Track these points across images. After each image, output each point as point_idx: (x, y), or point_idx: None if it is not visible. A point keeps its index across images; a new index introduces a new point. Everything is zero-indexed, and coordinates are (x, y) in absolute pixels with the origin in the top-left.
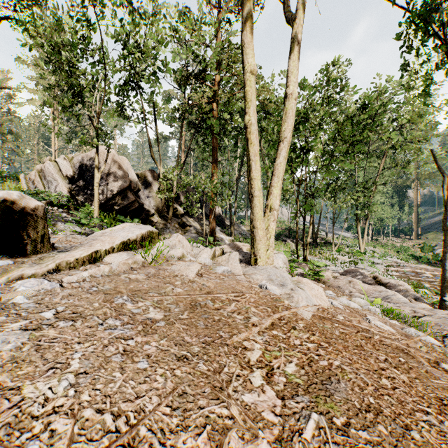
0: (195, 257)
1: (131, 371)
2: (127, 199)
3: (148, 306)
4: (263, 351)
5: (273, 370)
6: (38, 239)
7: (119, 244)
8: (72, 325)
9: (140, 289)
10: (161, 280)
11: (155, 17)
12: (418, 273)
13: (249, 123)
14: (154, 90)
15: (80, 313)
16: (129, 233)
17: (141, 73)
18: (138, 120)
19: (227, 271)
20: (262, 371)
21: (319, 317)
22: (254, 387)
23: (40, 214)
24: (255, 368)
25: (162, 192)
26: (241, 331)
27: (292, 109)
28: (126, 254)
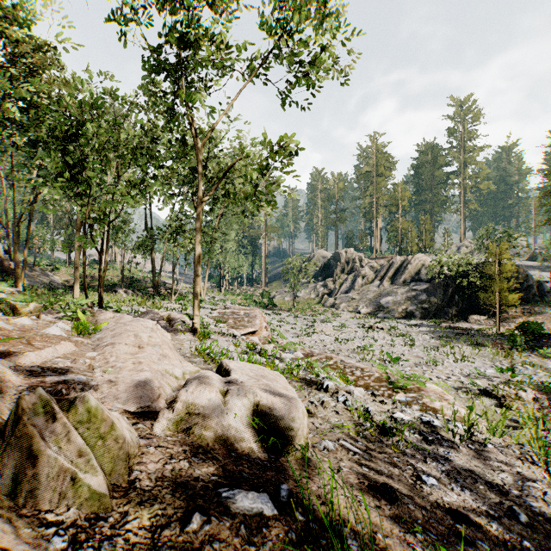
0: None
1: None
2: None
3: None
4: None
5: None
6: None
7: None
8: None
9: None
10: None
11: None
12: (236, 313)
13: None
14: None
15: None
16: None
17: None
18: None
19: None
20: None
21: None
22: None
23: None
24: None
25: None
26: None
27: None
28: None
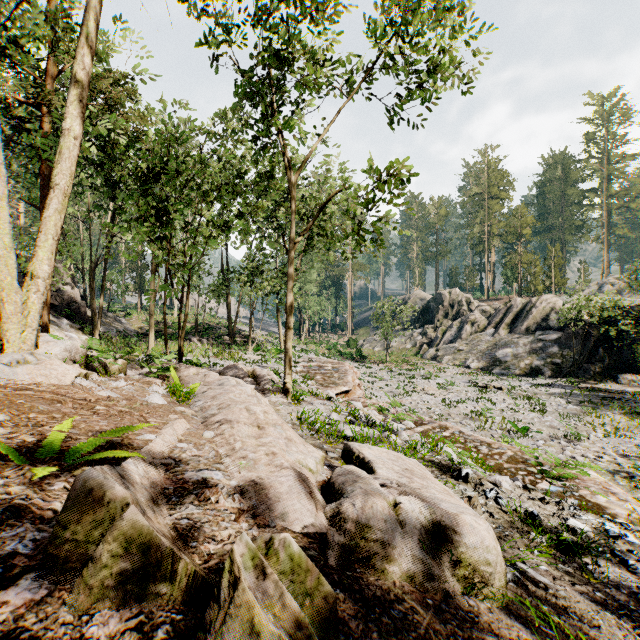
0: None
1: None
2: None
3: None
4: None
5: None
6: None
7: None
8: None
9: None
10: None
11: None
12: (322, 367)
13: None
14: None
15: None
16: None
17: None
18: None
19: None
20: None
21: None
22: None
23: None
24: None
25: None
26: None
27: (70, 150)
28: None
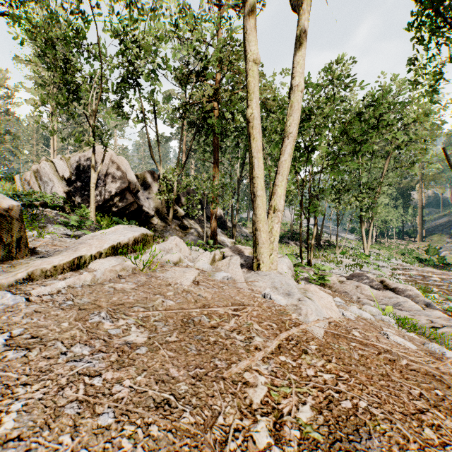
0: (193, 261)
1: (87, 431)
2: (126, 200)
3: (129, 325)
4: (269, 386)
5: (282, 417)
6: (14, 243)
7: (107, 248)
8: (25, 355)
9: (124, 302)
10: (151, 290)
11: (154, 13)
12: (425, 276)
13: (251, 117)
14: (154, 89)
15: (41, 337)
16: (120, 236)
17: (139, 70)
18: (138, 119)
19: (227, 277)
20: (268, 420)
21: (332, 334)
22: (258, 449)
23: (16, 215)
24: (258, 415)
25: (162, 193)
26: (242, 357)
27: (298, 102)
28: (114, 259)
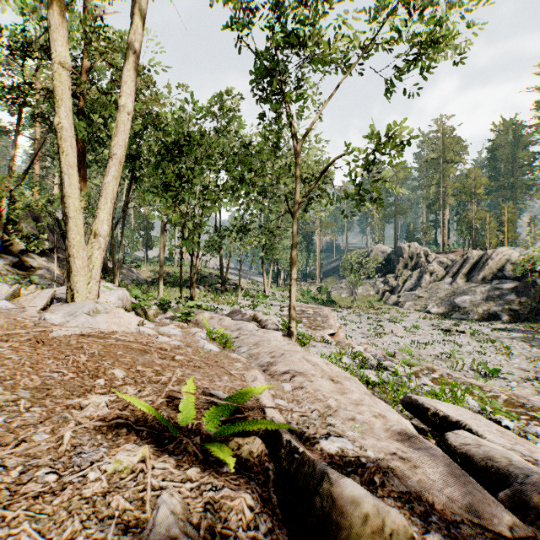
0: None
1: None
2: None
3: None
4: None
5: None
6: None
7: None
8: None
9: None
10: None
11: None
12: (305, 311)
13: (59, 127)
14: None
15: None
16: None
17: None
18: None
19: (9, 307)
20: None
21: (79, 335)
22: None
23: None
24: None
25: None
26: None
27: (124, 124)
28: None
